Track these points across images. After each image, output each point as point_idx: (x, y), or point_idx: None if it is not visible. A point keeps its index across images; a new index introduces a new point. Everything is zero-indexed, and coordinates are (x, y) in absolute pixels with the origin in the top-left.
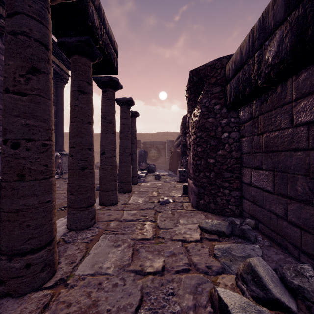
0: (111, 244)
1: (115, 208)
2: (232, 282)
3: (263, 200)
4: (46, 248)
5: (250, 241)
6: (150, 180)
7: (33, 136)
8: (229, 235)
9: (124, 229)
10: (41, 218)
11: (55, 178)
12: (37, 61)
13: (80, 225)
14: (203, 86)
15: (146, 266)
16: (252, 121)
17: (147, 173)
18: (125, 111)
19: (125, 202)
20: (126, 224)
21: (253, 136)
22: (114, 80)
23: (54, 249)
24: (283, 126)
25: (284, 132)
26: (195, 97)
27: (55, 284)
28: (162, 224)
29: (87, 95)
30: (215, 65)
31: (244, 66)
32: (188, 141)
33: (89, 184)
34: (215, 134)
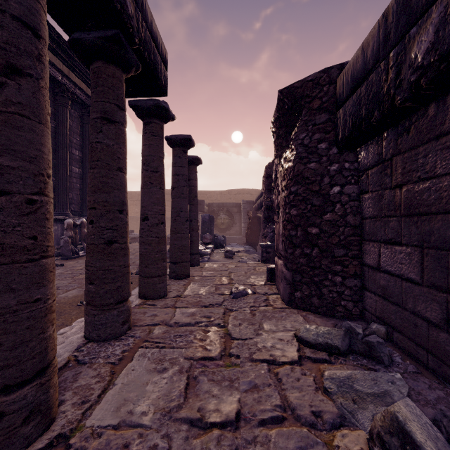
0: (152, 366)
1: (163, 304)
2: (361, 447)
3: (402, 294)
4: (34, 382)
5: (382, 363)
6: (218, 259)
7: (8, 186)
8: (347, 352)
9: (175, 340)
10: (23, 330)
11: (52, 260)
12: (16, 54)
13: (104, 333)
14: (299, 114)
15: (209, 411)
16: (381, 167)
17: (213, 248)
18: (180, 155)
19: (179, 293)
20: (178, 331)
21: (384, 190)
22: (162, 106)
23: (50, 382)
24: (440, 171)
25: (442, 182)
26: (287, 132)
27: (48, 446)
28: (236, 331)
29: (116, 126)
30: (320, 80)
31: (369, 77)
32: (276, 200)
33: (119, 267)
34: (320, 187)
